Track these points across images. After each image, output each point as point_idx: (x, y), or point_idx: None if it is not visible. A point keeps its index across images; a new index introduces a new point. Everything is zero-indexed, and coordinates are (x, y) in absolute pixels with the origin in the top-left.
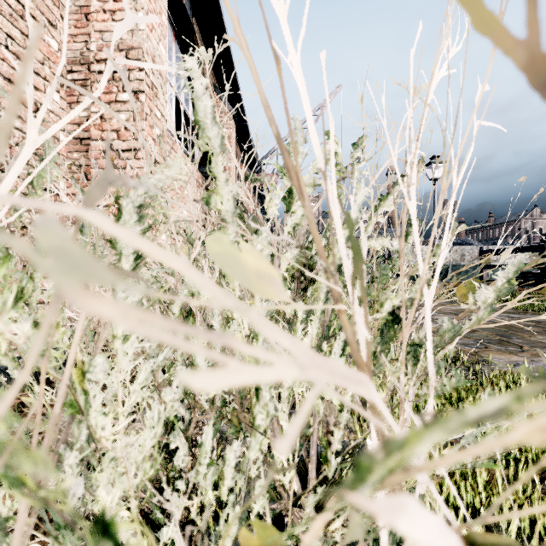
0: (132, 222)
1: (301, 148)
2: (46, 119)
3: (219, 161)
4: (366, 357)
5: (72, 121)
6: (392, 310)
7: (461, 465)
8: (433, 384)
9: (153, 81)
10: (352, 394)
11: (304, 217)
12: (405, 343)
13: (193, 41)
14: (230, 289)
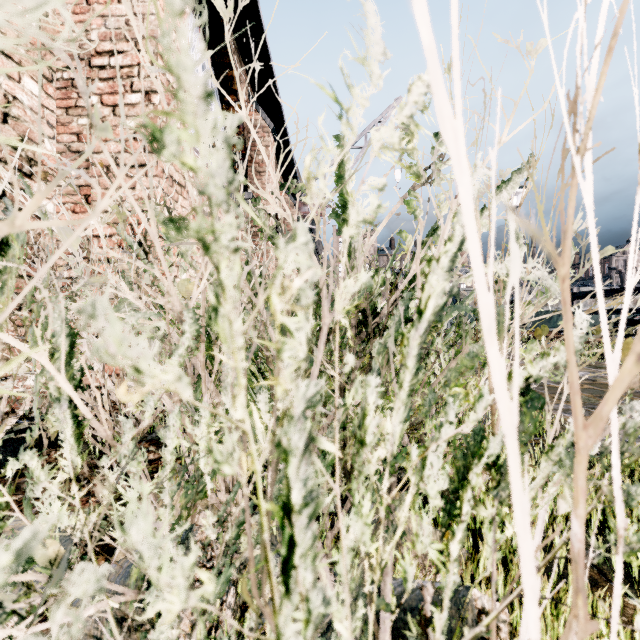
0: None
1: (377, 68)
2: (21, 117)
3: (183, 36)
4: None
5: (69, 130)
6: (526, 385)
7: None
8: (622, 529)
9: (169, 80)
10: (462, 537)
11: (380, 211)
12: (585, 460)
13: (223, 39)
14: (224, 356)
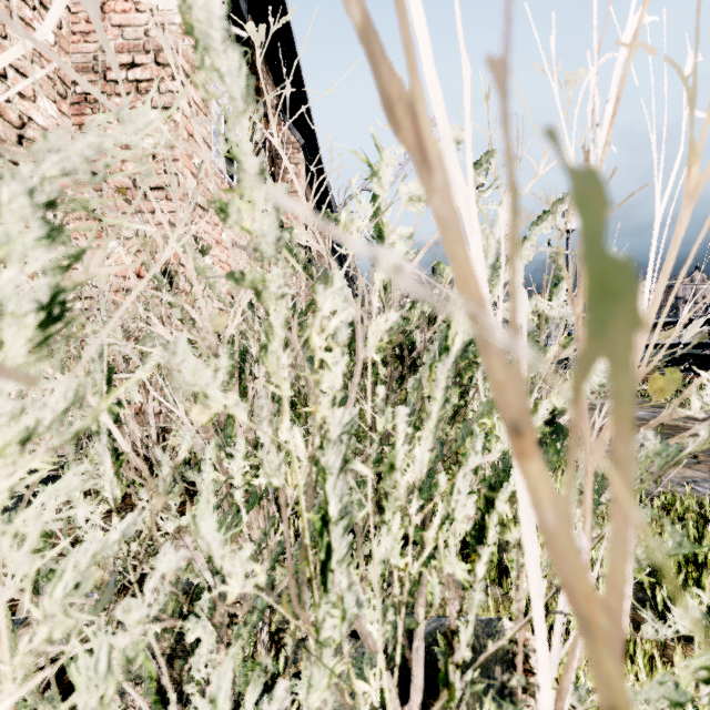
0: (31, 238)
1: None
2: (37, 139)
3: (245, 129)
4: (606, 586)
5: None
6: (551, 417)
7: (691, 698)
8: (632, 548)
9: (192, 94)
10: (488, 560)
11: (409, 257)
12: (592, 481)
13: (248, 47)
14: (272, 386)
